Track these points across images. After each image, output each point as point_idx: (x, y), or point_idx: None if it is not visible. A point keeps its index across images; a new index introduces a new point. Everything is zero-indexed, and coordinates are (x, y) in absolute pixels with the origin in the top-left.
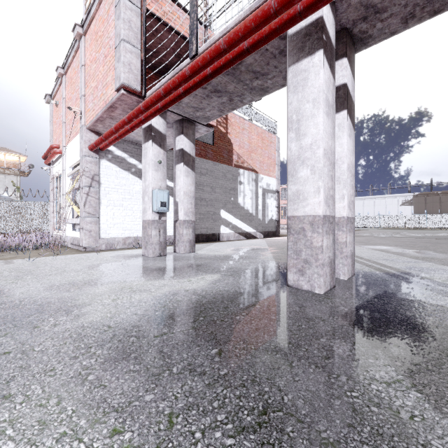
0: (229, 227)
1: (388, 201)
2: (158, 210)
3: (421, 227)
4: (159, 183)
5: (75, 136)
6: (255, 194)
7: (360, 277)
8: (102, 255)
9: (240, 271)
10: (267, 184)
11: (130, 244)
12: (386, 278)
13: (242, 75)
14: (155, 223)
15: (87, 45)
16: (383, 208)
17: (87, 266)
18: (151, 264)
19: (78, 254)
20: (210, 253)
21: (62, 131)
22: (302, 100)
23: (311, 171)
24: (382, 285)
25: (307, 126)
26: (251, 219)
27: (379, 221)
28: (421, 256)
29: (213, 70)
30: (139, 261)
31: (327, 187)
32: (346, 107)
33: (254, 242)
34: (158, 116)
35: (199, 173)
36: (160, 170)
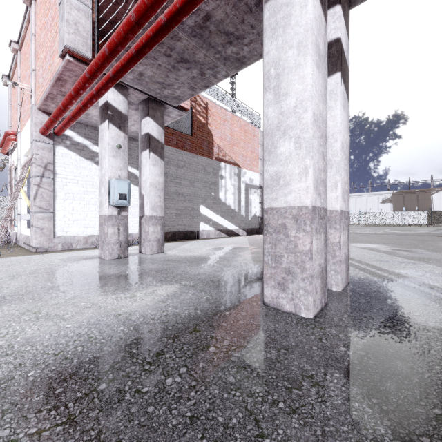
0: (209, 224)
1: (369, 199)
2: (116, 203)
3: (399, 223)
4: (118, 172)
5: (28, 119)
6: (237, 190)
7: (357, 287)
8: (50, 257)
9: (207, 279)
10: (250, 179)
11: (93, 243)
12: (389, 288)
13: (212, 37)
14: (113, 219)
15: (38, 10)
16: (364, 206)
17: (14, 273)
18: (100, 269)
19: (22, 256)
20: (181, 253)
21: (17, 114)
22: (282, 46)
23: (295, 144)
24: (388, 301)
25: (290, 81)
26: (233, 215)
27: (361, 218)
28: (416, 256)
29: (168, 16)
30: (88, 265)
31: (317, 167)
32: (340, 68)
33: (235, 240)
34: (117, 92)
35: (176, 166)
36: (120, 156)
